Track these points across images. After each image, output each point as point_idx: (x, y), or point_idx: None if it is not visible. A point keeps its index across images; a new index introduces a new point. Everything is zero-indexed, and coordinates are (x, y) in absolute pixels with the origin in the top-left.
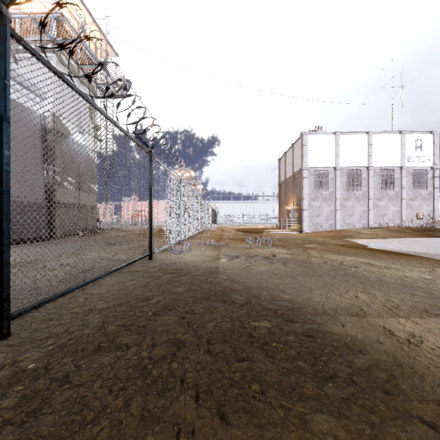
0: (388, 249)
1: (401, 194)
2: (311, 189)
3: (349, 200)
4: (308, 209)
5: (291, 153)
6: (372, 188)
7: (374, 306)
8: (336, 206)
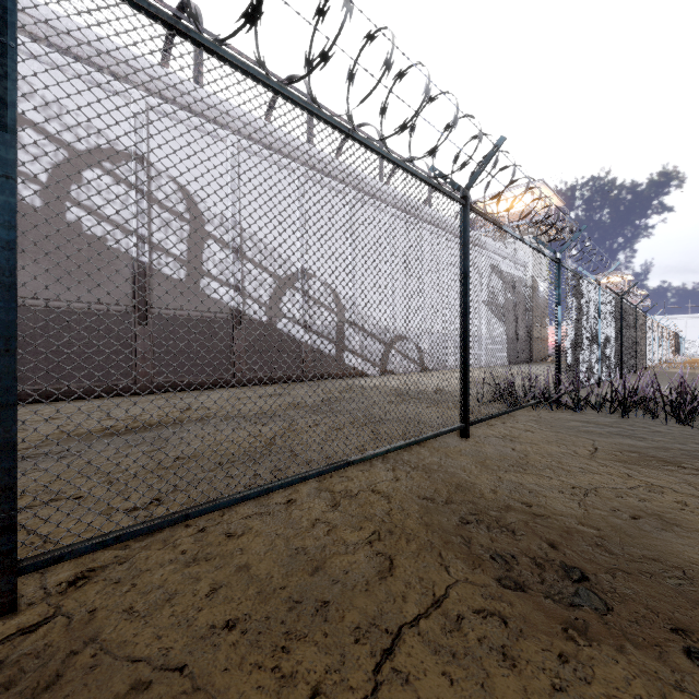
0: None
1: None
2: None
3: None
4: None
5: None
6: None
7: None
8: None
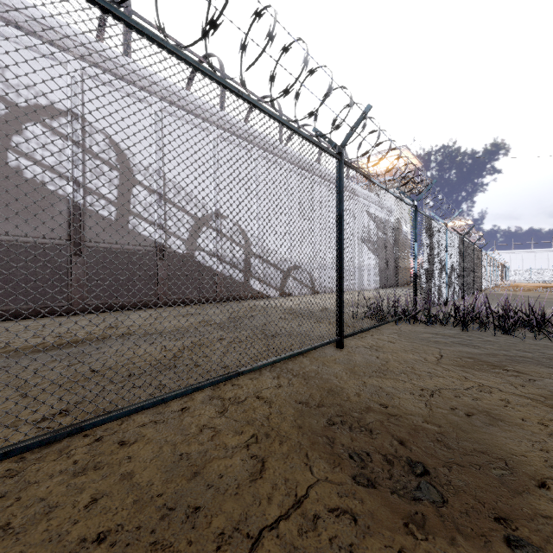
0: None
1: None
2: None
3: None
4: None
5: None
6: None
7: None
8: None
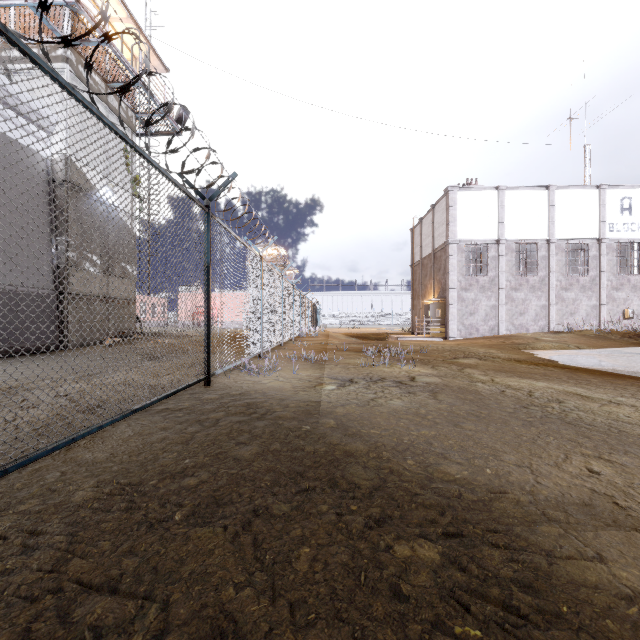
0: (595, 367)
1: (599, 281)
2: (461, 273)
3: (520, 290)
4: (457, 303)
5: (430, 220)
6: (555, 272)
7: (639, 496)
8: (500, 299)
